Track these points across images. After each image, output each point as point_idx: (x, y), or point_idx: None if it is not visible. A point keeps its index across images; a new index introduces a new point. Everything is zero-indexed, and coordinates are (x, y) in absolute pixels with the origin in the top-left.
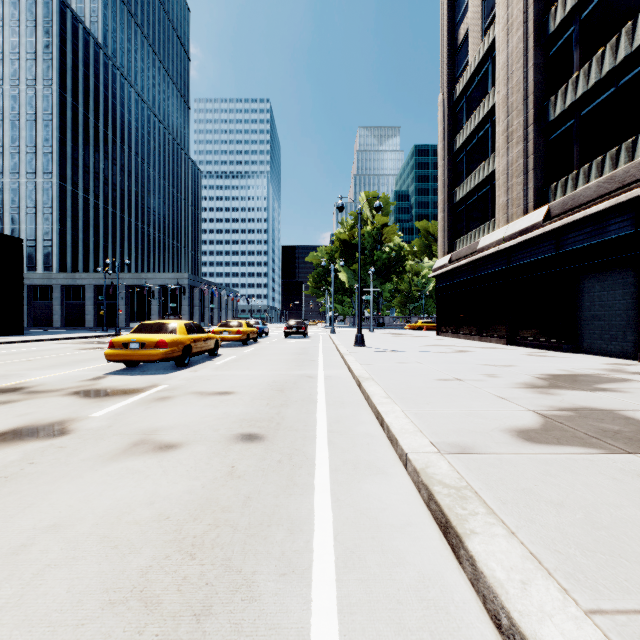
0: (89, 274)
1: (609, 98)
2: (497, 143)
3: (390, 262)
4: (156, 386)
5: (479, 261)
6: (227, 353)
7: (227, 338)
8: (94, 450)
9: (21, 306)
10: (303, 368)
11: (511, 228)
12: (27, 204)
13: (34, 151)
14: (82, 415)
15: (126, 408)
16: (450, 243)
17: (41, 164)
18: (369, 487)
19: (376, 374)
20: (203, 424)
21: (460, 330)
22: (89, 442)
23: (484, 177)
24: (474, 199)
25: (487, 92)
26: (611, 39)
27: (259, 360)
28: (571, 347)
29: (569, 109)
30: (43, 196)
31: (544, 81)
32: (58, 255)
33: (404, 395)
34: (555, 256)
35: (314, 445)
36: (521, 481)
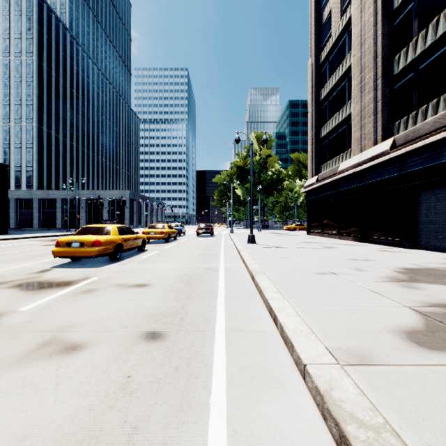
0: (59, 190)
1: (442, 55)
2: (353, 93)
3: (272, 182)
4: (88, 278)
5: (339, 180)
6: (152, 249)
7: (153, 237)
8: (0, 353)
9: (6, 213)
10: (208, 261)
11: (364, 155)
12: (15, 141)
13: (20, 103)
14: (12, 309)
15: (53, 301)
16: (317, 167)
17: (25, 112)
18: (268, 410)
19: (266, 268)
20: (114, 319)
21: (324, 231)
22: (1, 342)
23: (343, 119)
24: (335, 135)
25: (345, 56)
26: (444, 10)
27: (175, 254)
28: (411, 244)
29: (409, 65)
30: (26, 135)
31: (389, 45)
32: (37, 177)
33: (291, 289)
34: (399, 176)
35: (212, 346)
36: (442, 412)
